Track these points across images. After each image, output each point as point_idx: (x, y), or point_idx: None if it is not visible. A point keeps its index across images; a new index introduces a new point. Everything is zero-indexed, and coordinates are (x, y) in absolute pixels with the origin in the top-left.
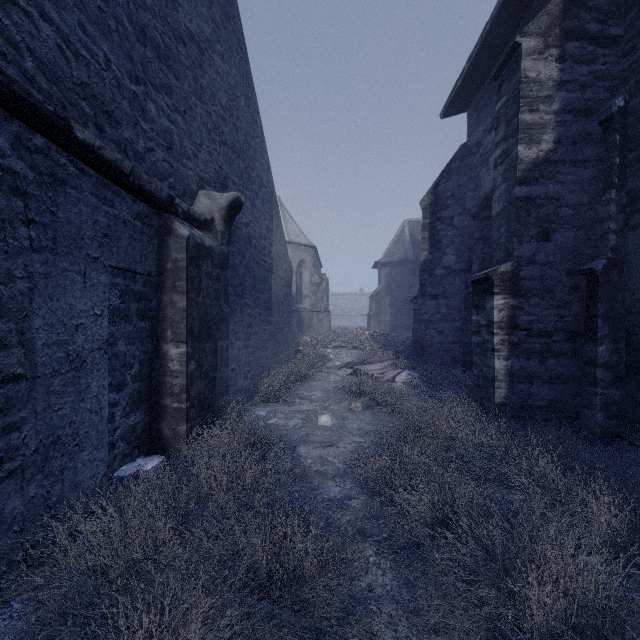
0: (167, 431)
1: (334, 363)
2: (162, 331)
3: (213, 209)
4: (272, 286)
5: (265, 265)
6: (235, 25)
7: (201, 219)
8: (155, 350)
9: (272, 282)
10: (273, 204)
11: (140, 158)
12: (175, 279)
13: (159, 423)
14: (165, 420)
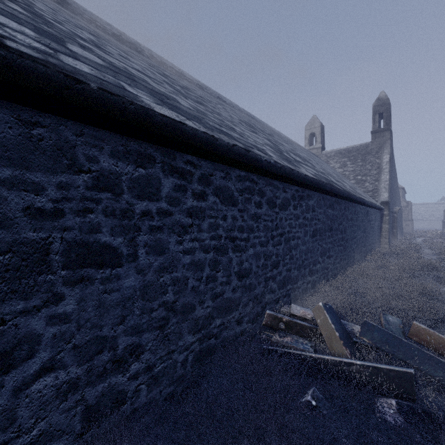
0: (393, 240)
1: (418, 240)
2: (392, 228)
3: (396, 210)
4: (399, 218)
5: (398, 214)
6: (395, 173)
7: (394, 212)
8: (391, 230)
9: (399, 217)
10: (399, 198)
11: (391, 209)
12: (394, 222)
13: (392, 239)
14: (393, 239)
